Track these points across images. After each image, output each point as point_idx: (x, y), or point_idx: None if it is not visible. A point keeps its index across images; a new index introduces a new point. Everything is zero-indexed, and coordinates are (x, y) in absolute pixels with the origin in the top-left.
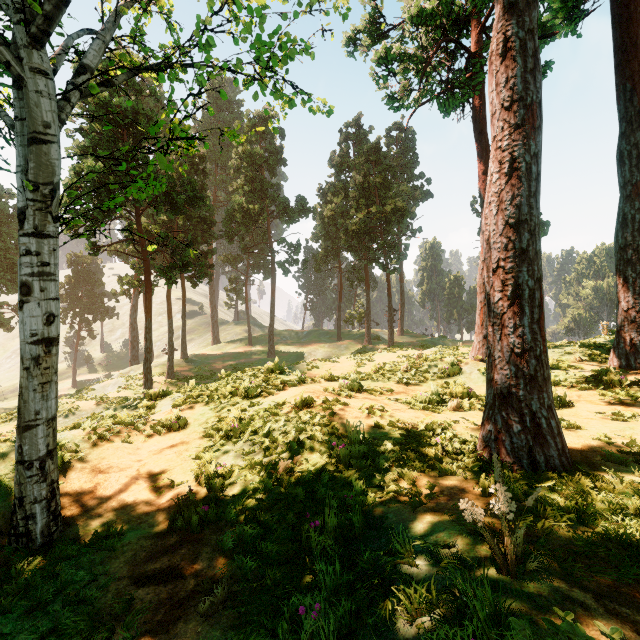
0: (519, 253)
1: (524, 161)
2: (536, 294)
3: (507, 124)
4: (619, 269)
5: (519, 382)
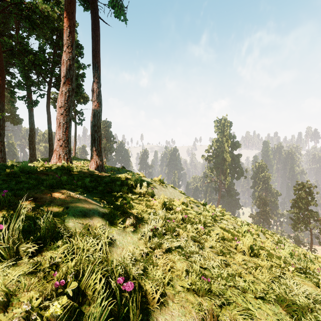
0: (2, 145)
1: (2, 133)
2: (4, 150)
3: (0, 128)
4: (29, 145)
5: (2, 161)
